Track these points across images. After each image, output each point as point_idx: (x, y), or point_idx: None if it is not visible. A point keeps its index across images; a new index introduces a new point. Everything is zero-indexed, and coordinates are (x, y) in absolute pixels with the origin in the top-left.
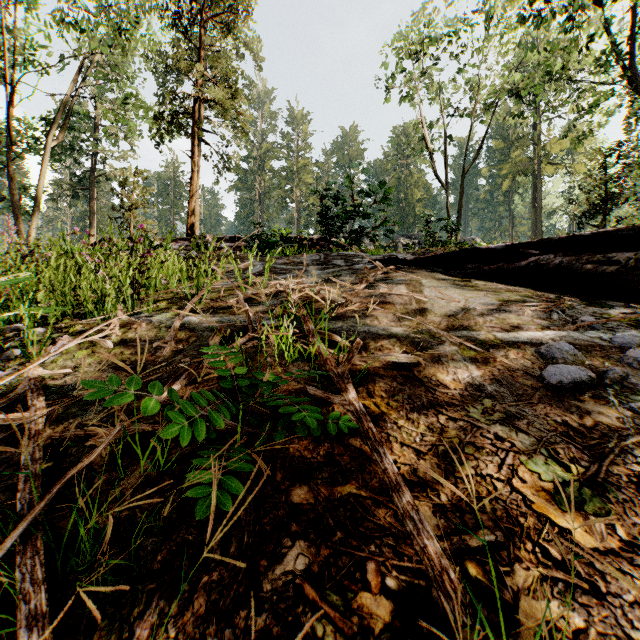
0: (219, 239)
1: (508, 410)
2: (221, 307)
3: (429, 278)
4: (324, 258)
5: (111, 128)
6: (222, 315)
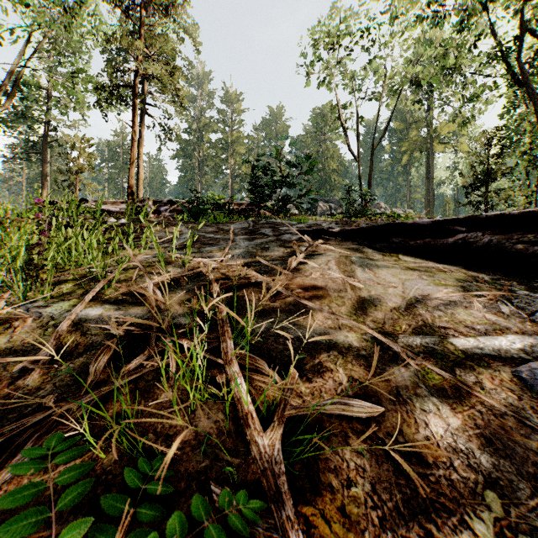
0: (158, 202)
1: (532, 524)
2: (132, 293)
3: (358, 253)
4: (253, 226)
5: (62, 99)
6: (129, 307)
